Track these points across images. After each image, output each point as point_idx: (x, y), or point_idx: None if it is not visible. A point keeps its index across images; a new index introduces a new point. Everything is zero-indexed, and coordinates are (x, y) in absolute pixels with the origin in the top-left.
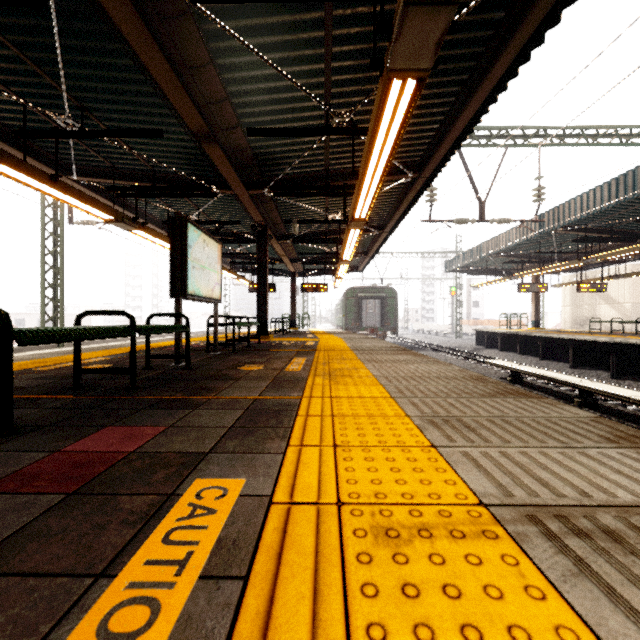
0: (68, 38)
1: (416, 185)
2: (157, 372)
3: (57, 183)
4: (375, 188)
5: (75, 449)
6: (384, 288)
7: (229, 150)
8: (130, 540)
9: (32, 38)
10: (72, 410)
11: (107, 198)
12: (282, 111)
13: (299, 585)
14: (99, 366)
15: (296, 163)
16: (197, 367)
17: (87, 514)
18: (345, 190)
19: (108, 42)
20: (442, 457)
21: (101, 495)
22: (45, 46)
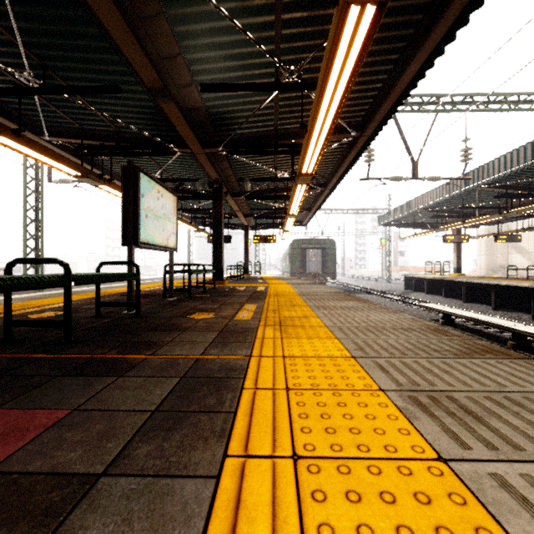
0: None
1: (358, 144)
2: (105, 321)
3: (21, 138)
4: (322, 142)
5: None
6: (325, 240)
7: (185, 109)
8: None
9: None
10: None
11: (79, 158)
12: (234, 68)
13: None
14: (52, 313)
15: (248, 123)
16: (148, 315)
17: None
18: (293, 148)
19: None
20: (469, 490)
21: None
22: None
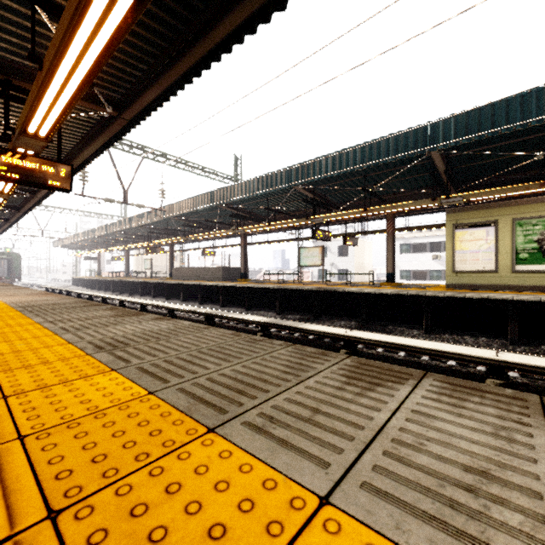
0: None
1: (1, 230)
2: None
3: None
4: None
5: None
6: (11, 253)
7: None
8: None
9: None
10: None
11: None
12: None
13: None
14: None
15: None
16: None
17: None
18: None
19: None
20: None
21: None
22: None
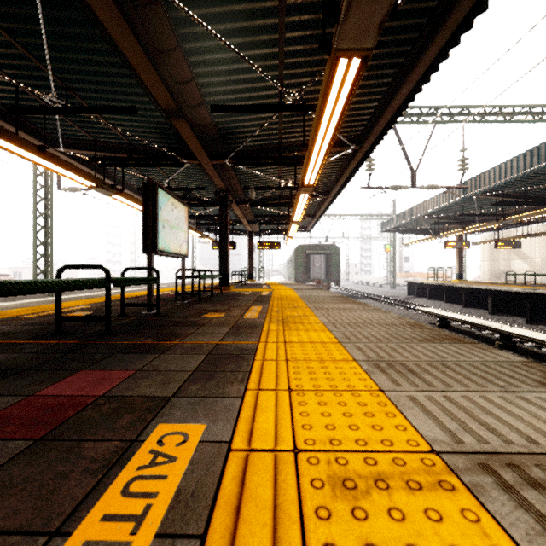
0: (53, 25)
1: (357, 156)
2: (131, 319)
3: (45, 153)
4: (322, 158)
5: (48, 393)
6: (329, 245)
7: (195, 125)
8: (89, 491)
9: (21, 25)
10: (51, 354)
11: (90, 168)
12: (241, 90)
13: (258, 545)
14: (80, 313)
15: (253, 137)
16: (166, 314)
17: (51, 462)
18: (296, 160)
19: (88, 28)
20: (390, 401)
21: (67, 441)
22: (33, 32)
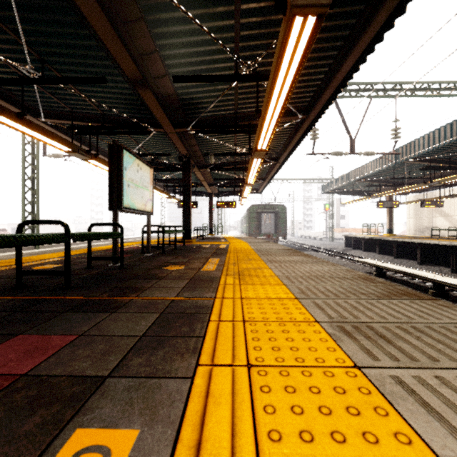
0: None
1: (304, 125)
2: (95, 271)
3: (23, 120)
4: (274, 124)
5: None
6: (277, 205)
7: (159, 96)
8: None
9: None
10: None
11: (70, 136)
12: (200, 62)
13: None
14: (51, 266)
15: (212, 107)
16: (130, 267)
17: None
18: (250, 128)
19: None
20: (373, 386)
21: None
22: (6, 5)
